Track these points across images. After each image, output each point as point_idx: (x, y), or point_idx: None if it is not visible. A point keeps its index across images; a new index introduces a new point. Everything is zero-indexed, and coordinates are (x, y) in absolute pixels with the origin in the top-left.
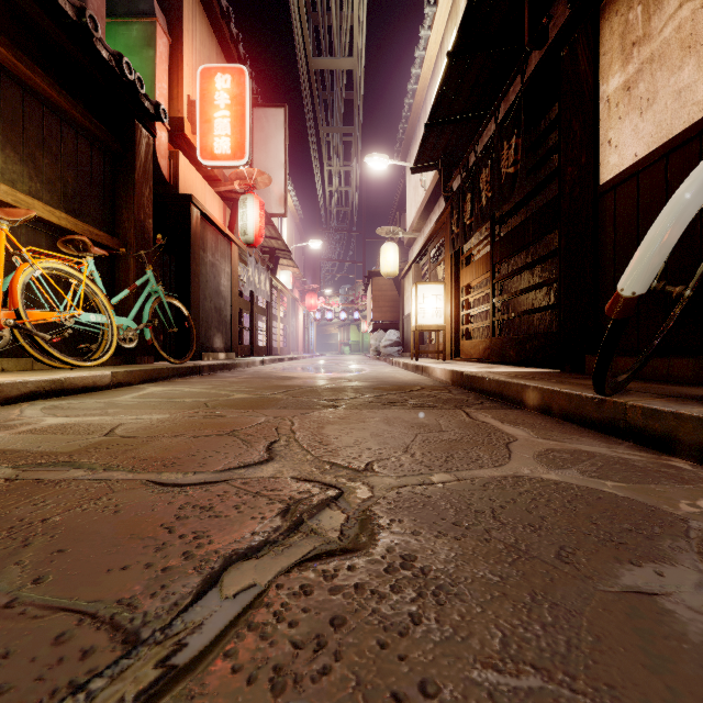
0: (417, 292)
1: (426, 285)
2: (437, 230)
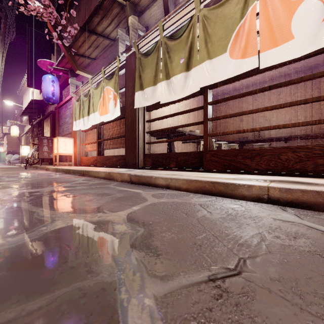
0: (22, 147)
1: (24, 146)
2: (30, 130)
